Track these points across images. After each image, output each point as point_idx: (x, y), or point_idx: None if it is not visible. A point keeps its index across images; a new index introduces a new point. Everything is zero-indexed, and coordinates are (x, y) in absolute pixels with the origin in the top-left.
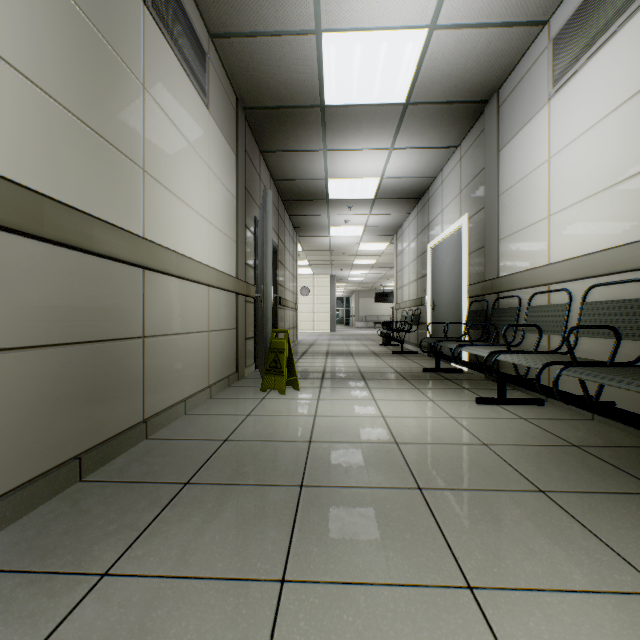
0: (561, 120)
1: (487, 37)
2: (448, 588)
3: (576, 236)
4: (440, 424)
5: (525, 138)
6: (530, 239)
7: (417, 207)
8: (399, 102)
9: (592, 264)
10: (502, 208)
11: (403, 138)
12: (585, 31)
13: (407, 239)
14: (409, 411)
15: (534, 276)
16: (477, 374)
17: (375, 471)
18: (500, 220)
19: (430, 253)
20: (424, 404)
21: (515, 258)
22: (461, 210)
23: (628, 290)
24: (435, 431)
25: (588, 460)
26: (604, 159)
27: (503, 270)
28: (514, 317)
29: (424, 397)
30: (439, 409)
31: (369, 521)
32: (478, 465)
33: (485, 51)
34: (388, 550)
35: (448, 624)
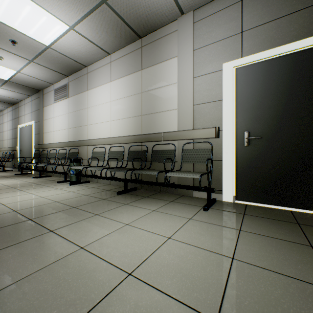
0: (56, 110)
1: (37, 80)
2: (18, 191)
3: (58, 138)
4: (20, 182)
5: (50, 108)
6: (51, 135)
7: (13, 107)
8: (4, 79)
9: (60, 145)
10: (44, 124)
11: (6, 87)
12: (59, 94)
13: (7, 119)
14: (10, 182)
15: (51, 145)
16: (37, 173)
17: (1, 188)
18: (44, 127)
19: (19, 129)
20: (15, 180)
21: (47, 139)
22: (32, 118)
23: (65, 151)
24: (18, 183)
25: (52, 181)
26: (62, 123)
27: (45, 142)
28: (46, 155)
29: (15, 179)
30: (20, 180)
31: (2, 191)
32: (28, 184)
33: (37, 82)
34: (7, 191)
35: (18, 192)
